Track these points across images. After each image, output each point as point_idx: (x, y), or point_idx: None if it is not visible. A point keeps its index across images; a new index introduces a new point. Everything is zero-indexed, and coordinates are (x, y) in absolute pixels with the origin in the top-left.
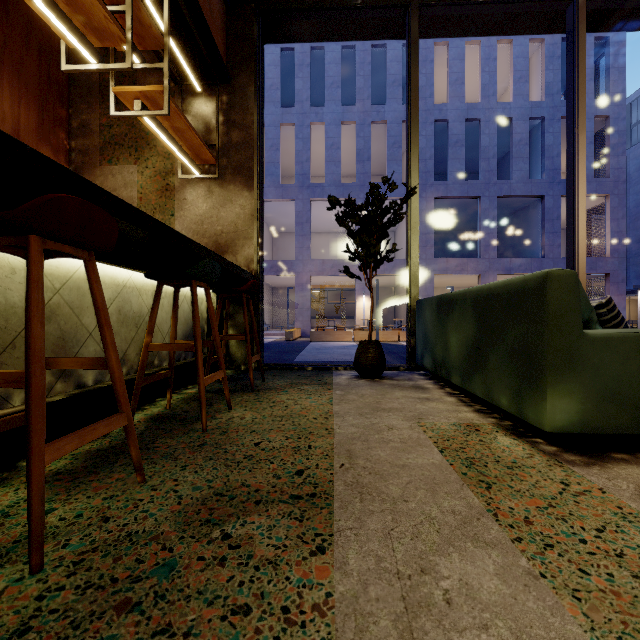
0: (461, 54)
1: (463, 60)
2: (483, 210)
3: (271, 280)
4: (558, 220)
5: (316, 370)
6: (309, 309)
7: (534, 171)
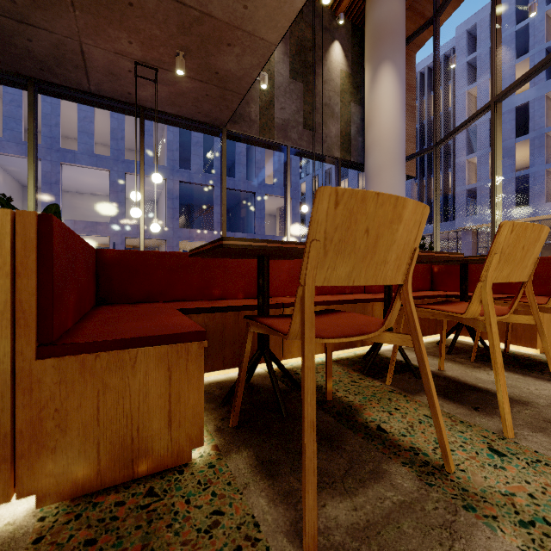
0: None
1: None
2: (216, 196)
3: None
4: (264, 210)
5: None
6: None
7: (251, 175)
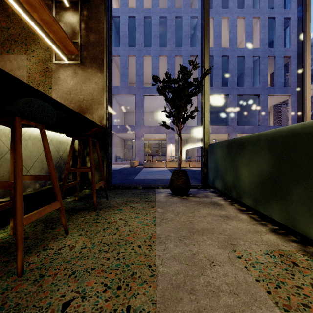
0: (219, 23)
1: (220, 26)
2: (230, 101)
3: (123, 136)
4: (266, 107)
5: (144, 189)
6: (143, 151)
7: (255, 82)
